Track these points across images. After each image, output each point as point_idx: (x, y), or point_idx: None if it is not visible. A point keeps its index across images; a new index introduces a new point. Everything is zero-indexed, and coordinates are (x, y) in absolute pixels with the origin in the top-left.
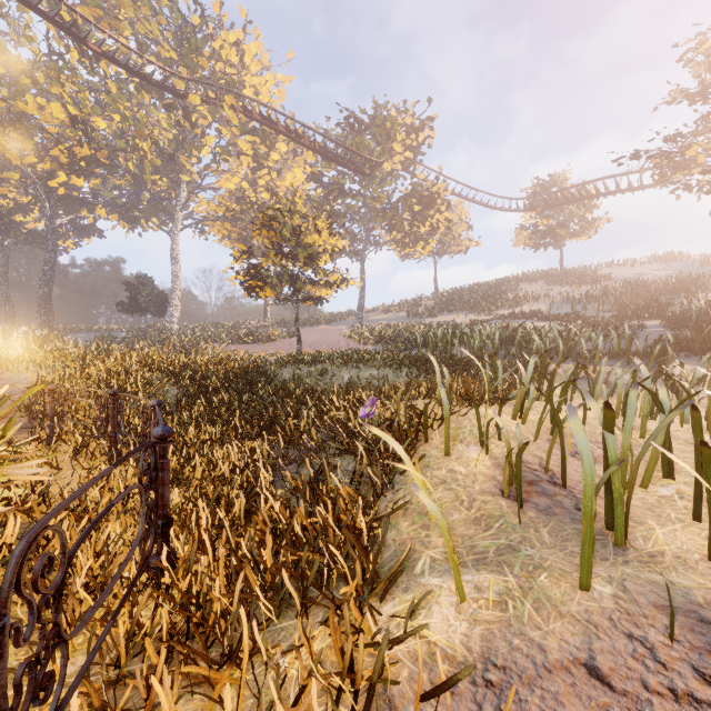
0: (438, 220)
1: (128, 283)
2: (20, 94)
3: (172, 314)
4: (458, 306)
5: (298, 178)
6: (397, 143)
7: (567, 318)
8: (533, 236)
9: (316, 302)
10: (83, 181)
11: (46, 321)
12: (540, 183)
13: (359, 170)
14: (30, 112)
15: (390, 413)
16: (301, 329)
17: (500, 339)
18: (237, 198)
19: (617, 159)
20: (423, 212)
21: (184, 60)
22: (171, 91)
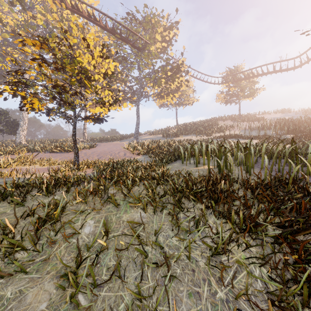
0: (181, 81)
1: None
2: None
3: (20, 133)
4: (190, 131)
5: None
6: (158, 35)
7: (262, 137)
8: (226, 97)
9: (94, 120)
10: None
11: None
12: (229, 70)
13: (135, 45)
14: None
15: None
16: (103, 143)
17: None
18: None
19: (303, 32)
20: (173, 76)
21: None
22: None
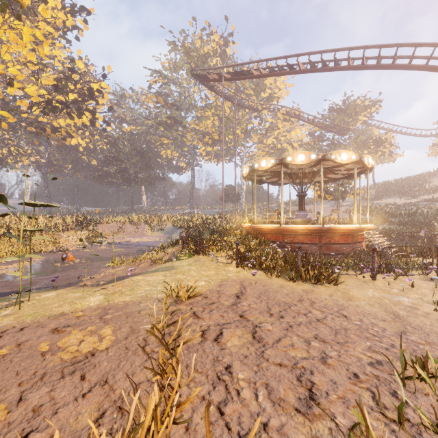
0: (384, 151)
1: (225, 189)
2: (201, 122)
3: (242, 202)
4: (392, 193)
5: (298, 133)
6: (360, 116)
7: None
8: None
9: (342, 200)
10: (211, 148)
11: (191, 205)
12: None
13: (342, 133)
14: (203, 127)
15: (423, 234)
16: None
17: (436, 214)
18: (271, 147)
19: None
20: (375, 148)
21: (255, 93)
22: (255, 110)
